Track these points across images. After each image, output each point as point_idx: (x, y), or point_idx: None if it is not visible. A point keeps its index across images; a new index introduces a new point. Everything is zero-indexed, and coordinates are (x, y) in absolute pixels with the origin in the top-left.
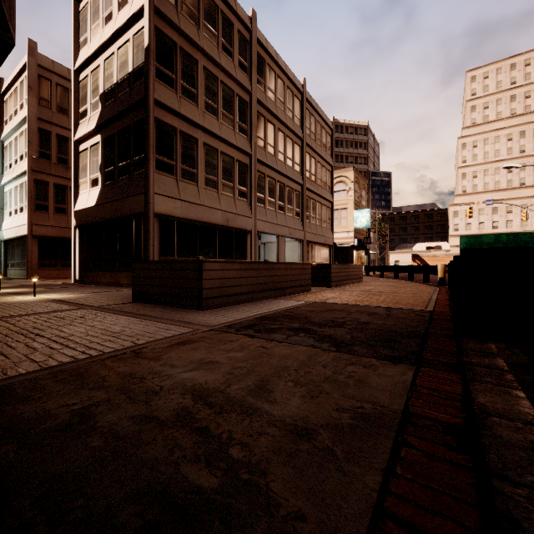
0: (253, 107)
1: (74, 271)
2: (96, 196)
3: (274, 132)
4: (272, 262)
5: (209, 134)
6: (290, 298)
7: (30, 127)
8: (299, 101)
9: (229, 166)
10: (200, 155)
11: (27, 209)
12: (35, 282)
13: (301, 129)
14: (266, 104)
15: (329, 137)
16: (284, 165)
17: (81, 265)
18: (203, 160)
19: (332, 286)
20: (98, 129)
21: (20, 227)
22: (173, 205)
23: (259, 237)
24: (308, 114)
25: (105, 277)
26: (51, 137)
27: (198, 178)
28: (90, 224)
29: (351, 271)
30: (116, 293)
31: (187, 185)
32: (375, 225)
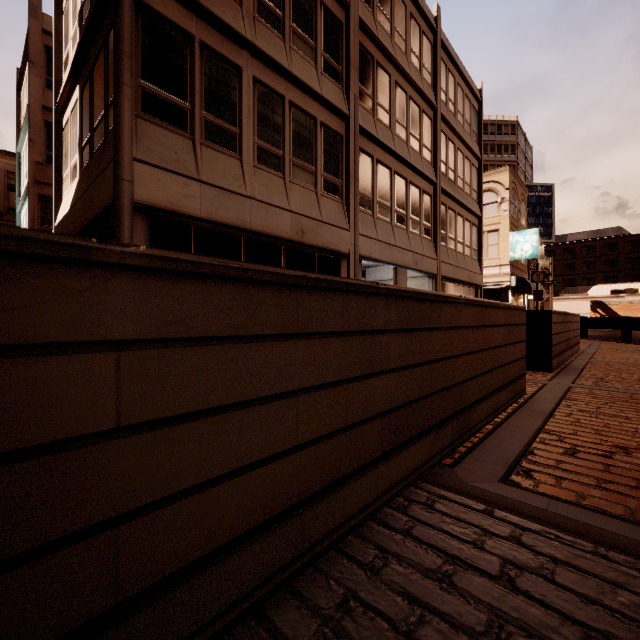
0: (351, 30)
1: None
2: (72, 194)
3: (389, 86)
4: (428, 293)
5: (265, 64)
6: (526, 476)
7: (32, 119)
8: (430, 44)
9: (307, 132)
10: (247, 101)
11: None
12: None
13: (433, 91)
14: (375, 33)
15: (474, 113)
16: (406, 146)
17: None
18: (252, 112)
19: (553, 369)
20: (75, 75)
21: None
22: (181, 190)
23: (363, 273)
24: (443, 69)
25: None
26: None
27: (243, 145)
28: None
29: (571, 329)
30: None
31: (217, 155)
32: (534, 259)
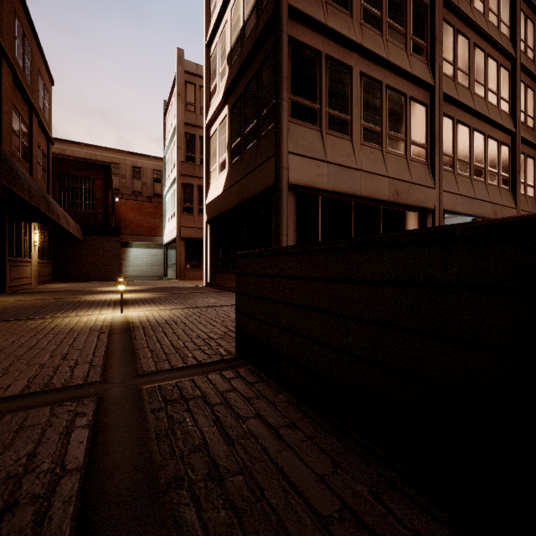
0: (436, 9)
1: (206, 273)
2: (223, 181)
3: (468, 50)
4: None
5: (368, 59)
6: None
7: (178, 133)
8: None
9: (399, 108)
10: (355, 93)
11: (176, 213)
12: (122, 291)
13: (511, 43)
14: (456, 4)
15: None
16: (484, 103)
17: (211, 266)
18: (359, 100)
19: None
20: (225, 99)
21: (172, 230)
22: (315, 171)
23: None
24: (521, 18)
25: (232, 280)
26: (195, 140)
27: (353, 128)
28: (219, 218)
29: None
30: (229, 311)
31: (336, 140)
32: None
